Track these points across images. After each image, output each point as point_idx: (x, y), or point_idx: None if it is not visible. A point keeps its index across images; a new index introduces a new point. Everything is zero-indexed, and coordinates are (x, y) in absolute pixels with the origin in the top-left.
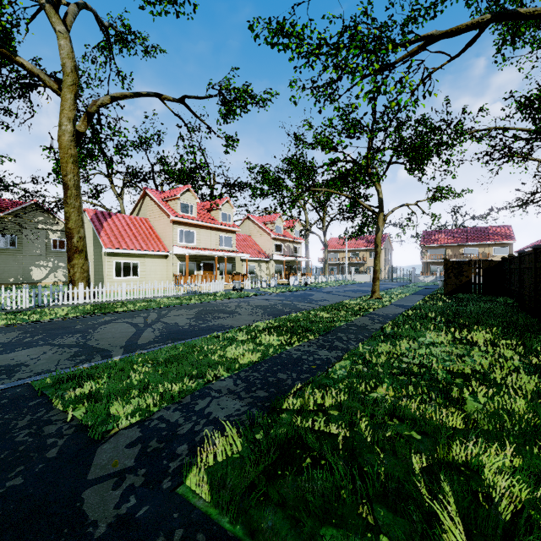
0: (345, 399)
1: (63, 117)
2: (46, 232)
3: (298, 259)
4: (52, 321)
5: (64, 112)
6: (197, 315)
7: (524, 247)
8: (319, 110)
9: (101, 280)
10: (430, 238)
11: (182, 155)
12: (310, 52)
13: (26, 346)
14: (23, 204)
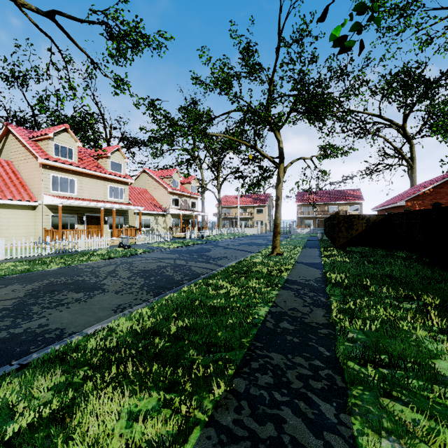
0: None
1: None
2: None
3: (195, 214)
4: None
5: None
6: (21, 300)
7: (380, 205)
8: None
9: None
10: (303, 198)
11: (58, 90)
12: None
13: None
14: None
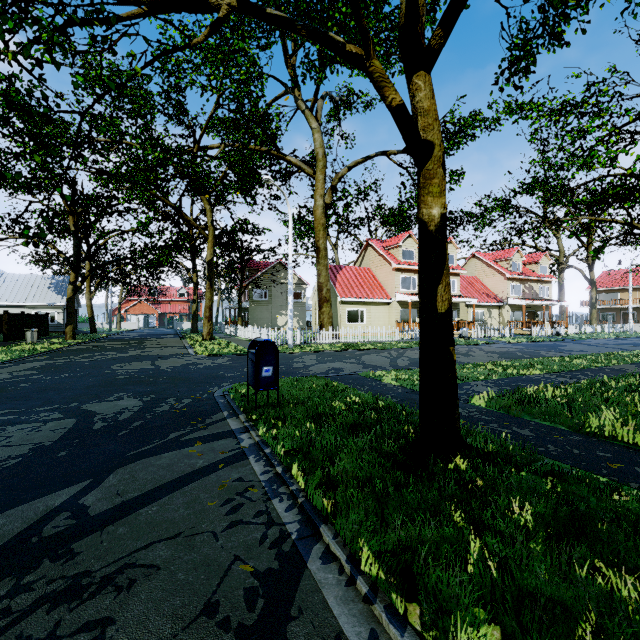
0: (571, 392)
1: (317, 195)
2: (286, 285)
3: (545, 303)
4: (325, 352)
5: (318, 191)
6: None
7: None
8: (561, 167)
9: (336, 325)
10: None
11: (402, 202)
12: (552, 112)
13: (330, 361)
14: (272, 264)
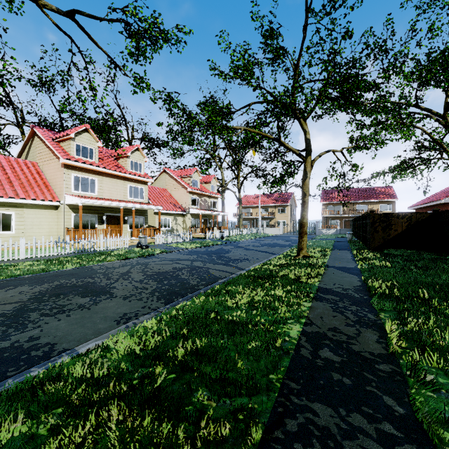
0: None
1: None
2: None
3: (215, 213)
4: None
5: None
6: (23, 305)
7: (419, 202)
8: None
9: None
10: (329, 196)
11: (80, 91)
12: None
13: None
14: None
